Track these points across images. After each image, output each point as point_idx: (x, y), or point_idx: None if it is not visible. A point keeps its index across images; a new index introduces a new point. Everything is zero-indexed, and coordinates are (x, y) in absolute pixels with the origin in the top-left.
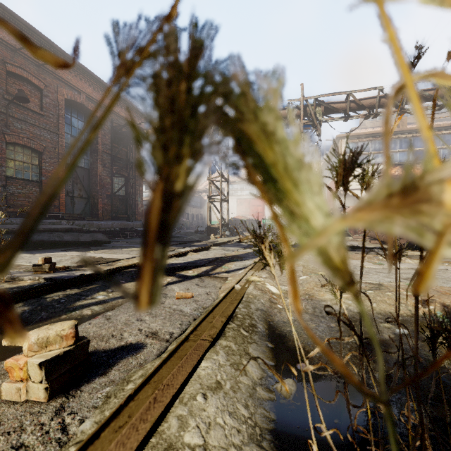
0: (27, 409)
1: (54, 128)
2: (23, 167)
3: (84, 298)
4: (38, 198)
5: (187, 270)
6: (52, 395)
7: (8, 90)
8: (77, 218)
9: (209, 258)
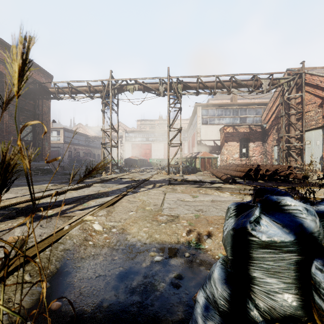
0: None
1: None
2: None
3: None
4: None
5: (50, 209)
6: None
7: None
8: None
9: (81, 195)
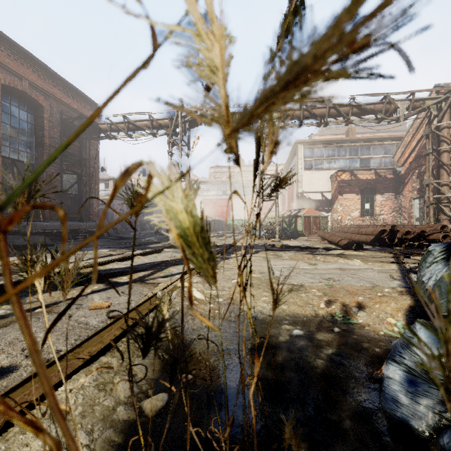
0: None
1: None
2: None
3: None
4: None
5: (123, 276)
6: None
7: None
8: None
9: (155, 261)
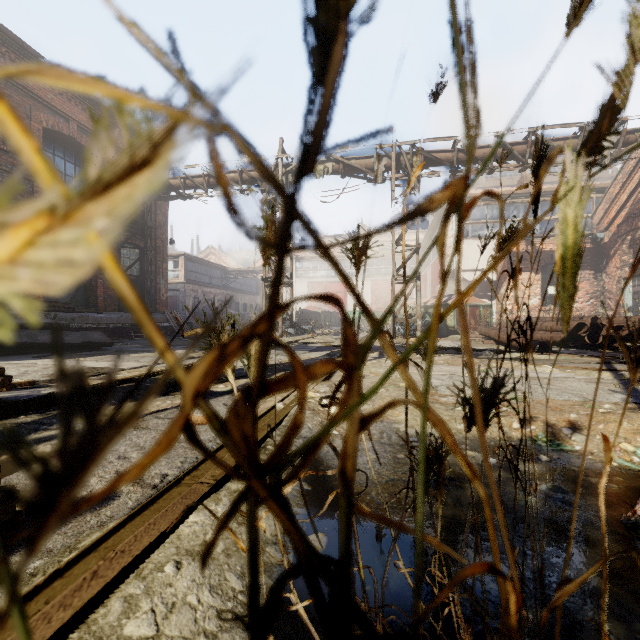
0: None
1: (26, 172)
2: None
3: (44, 428)
4: None
5: (218, 383)
6: None
7: None
8: (63, 309)
9: None
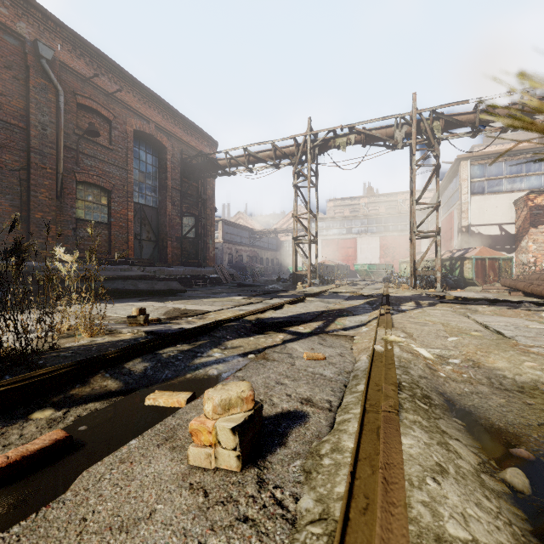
0: (224, 477)
1: (123, 163)
2: (92, 208)
3: (200, 355)
4: (107, 242)
5: (296, 325)
6: (243, 464)
7: (78, 124)
8: (147, 264)
9: (312, 311)
